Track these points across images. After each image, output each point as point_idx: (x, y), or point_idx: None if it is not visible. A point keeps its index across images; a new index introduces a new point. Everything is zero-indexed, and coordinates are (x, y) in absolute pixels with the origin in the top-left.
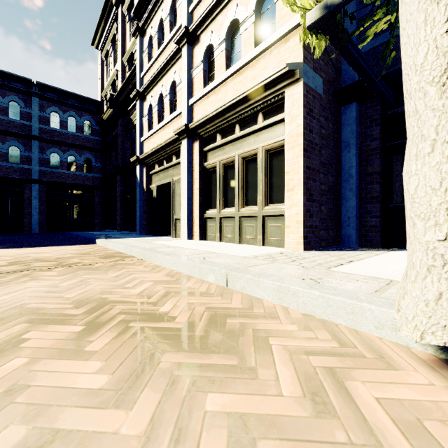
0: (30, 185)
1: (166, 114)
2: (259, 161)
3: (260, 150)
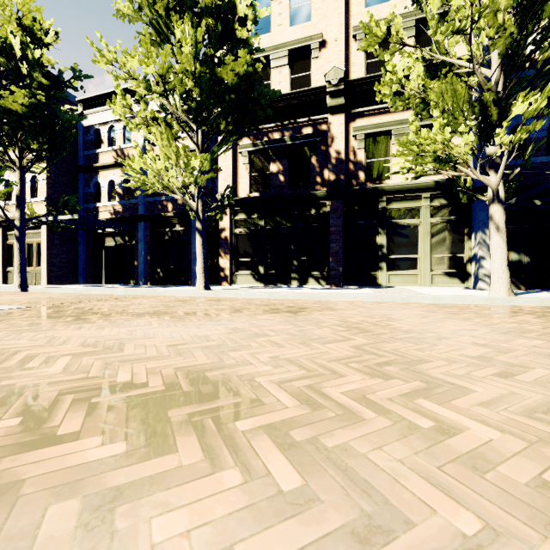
0: None
1: None
2: (34, 247)
3: (34, 243)
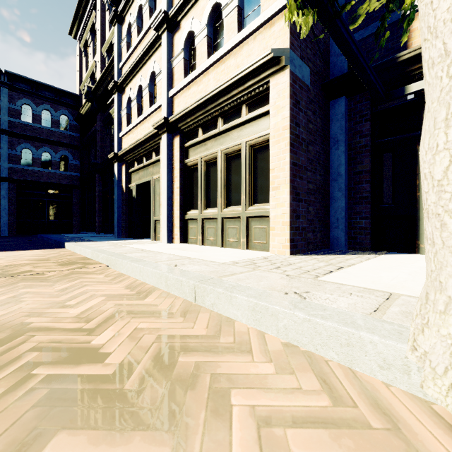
0: None
1: (146, 107)
2: (242, 157)
3: (243, 146)
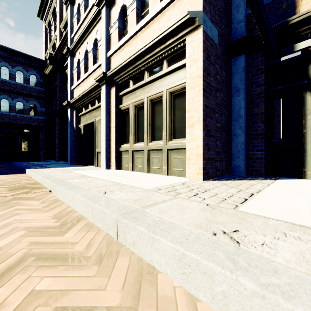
0: None
1: (90, 66)
2: (164, 102)
3: (164, 93)
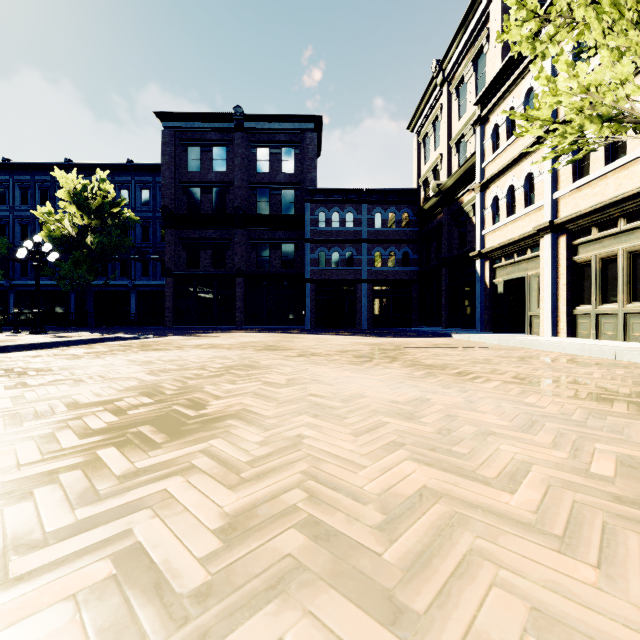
0: (360, 284)
1: (519, 206)
2: None
3: None
